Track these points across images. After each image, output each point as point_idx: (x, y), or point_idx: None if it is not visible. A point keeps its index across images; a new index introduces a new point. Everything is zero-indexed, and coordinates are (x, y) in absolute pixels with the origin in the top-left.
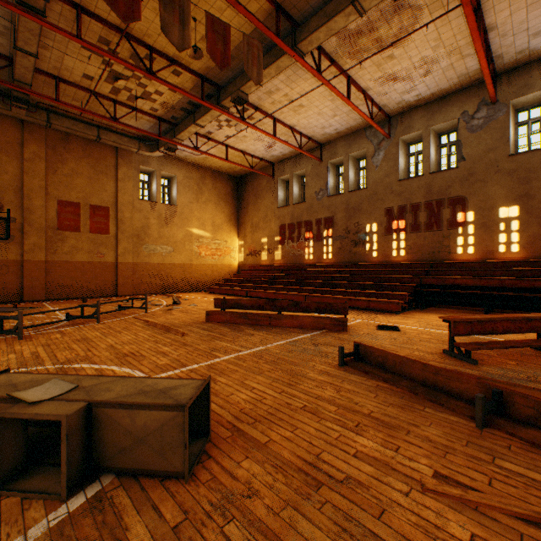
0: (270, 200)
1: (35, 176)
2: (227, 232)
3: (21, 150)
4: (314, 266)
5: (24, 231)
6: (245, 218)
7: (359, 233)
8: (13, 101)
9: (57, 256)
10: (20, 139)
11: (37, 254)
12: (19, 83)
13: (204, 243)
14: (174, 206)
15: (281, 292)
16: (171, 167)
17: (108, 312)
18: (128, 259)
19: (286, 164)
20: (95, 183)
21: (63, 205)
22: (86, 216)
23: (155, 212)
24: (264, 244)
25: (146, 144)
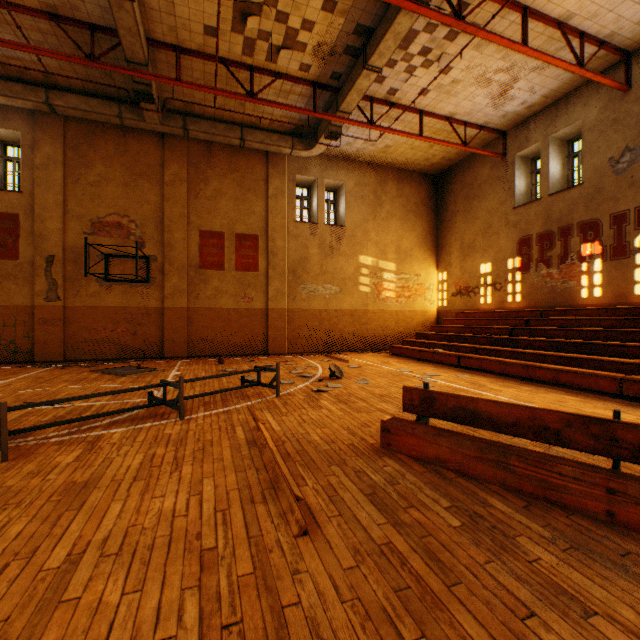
0: (496, 199)
1: (176, 202)
2: (419, 262)
3: (162, 172)
4: (607, 311)
5: (164, 271)
6: (449, 237)
7: None
8: (137, 101)
9: (198, 302)
10: (161, 159)
11: (178, 300)
12: (133, 66)
13: (383, 280)
14: (341, 228)
15: (539, 364)
16: (336, 172)
17: (213, 392)
18: (281, 305)
19: (533, 124)
20: (241, 205)
21: (206, 237)
22: (231, 249)
23: (315, 238)
24: (484, 276)
25: (302, 140)
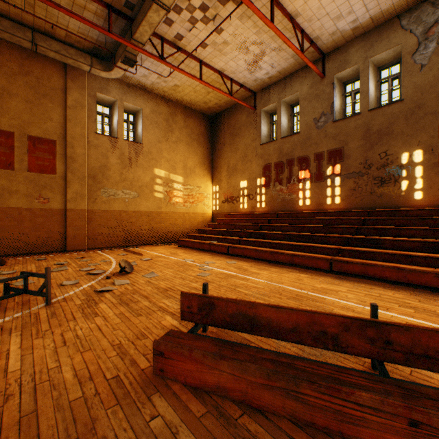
0: (250, 137)
1: None
2: (200, 177)
3: None
4: (314, 214)
5: None
6: (220, 161)
7: (388, 167)
8: None
9: None
10: None
11: None
12: None
13: (174, 189)
14: (139, 144)
15: (281, 250)
16: (135, 98)
17: None
18: (81, 206)
19: (272, 90)
20: (35, 109)
21: None
22: (23, 150)
23: (115, 150)
24: (242, 189)
25: (101, 61)
